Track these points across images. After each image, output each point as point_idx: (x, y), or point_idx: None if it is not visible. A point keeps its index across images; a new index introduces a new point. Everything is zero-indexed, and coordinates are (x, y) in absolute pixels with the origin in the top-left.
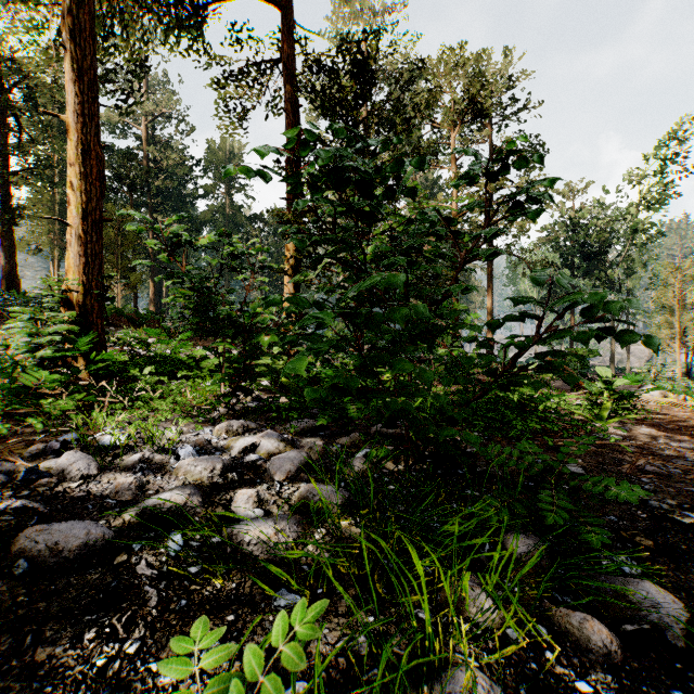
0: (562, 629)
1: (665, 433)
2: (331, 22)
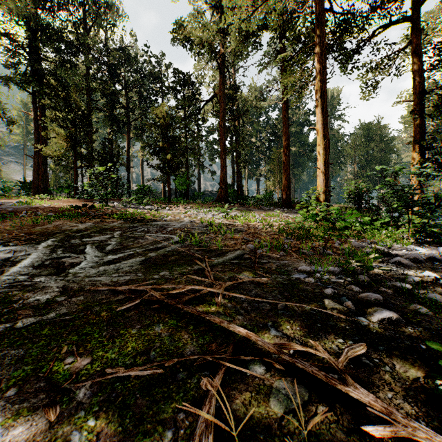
0: None
1: None
2: None
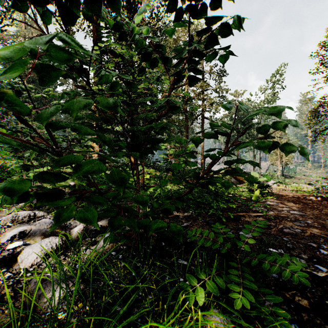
0: None
1: (285, 205)
2: None
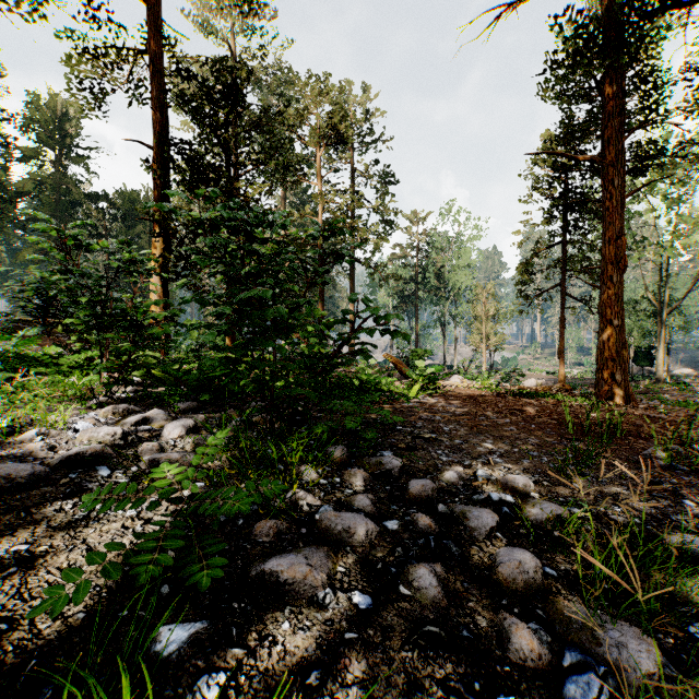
0: (347, 478)
1: (447, 401)
2: (197, 8)
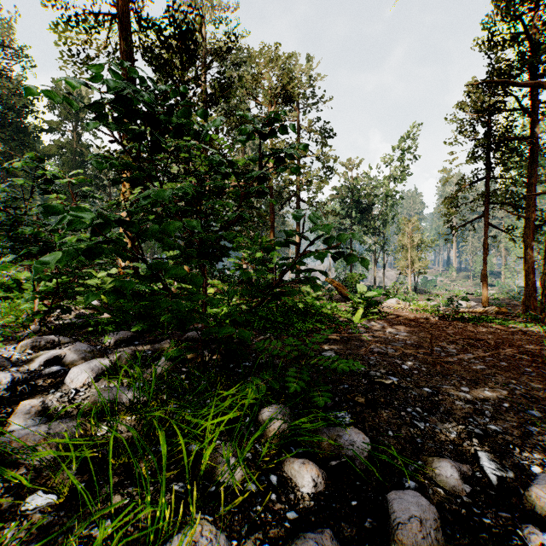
0: (289, 474)
1: (392, 326)
2: None
